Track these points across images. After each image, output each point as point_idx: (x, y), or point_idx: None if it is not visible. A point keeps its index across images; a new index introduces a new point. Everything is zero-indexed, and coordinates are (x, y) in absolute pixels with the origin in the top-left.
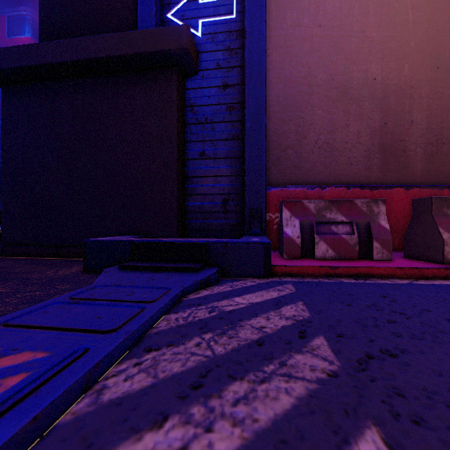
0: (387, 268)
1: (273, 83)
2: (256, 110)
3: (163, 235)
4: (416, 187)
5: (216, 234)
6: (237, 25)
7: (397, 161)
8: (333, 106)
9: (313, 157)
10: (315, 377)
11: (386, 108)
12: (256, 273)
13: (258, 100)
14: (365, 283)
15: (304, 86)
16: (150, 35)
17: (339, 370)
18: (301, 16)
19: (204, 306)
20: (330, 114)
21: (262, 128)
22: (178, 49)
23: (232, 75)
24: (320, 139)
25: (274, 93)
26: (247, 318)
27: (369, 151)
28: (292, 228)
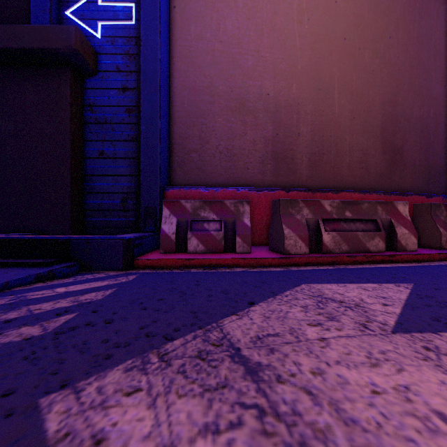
0: (233, 259)
1: (179, 90)
2: (151, 114)
3: (56, 232)
4: (295, 190)
5: (115, 231)
6: (136, 32)
7: (287, 167)
8: (232, 115)
9: (215, 160)
10: (9, 341)
11: (278, 121)
12: (116, 267)
13: (153, 105)
14: (205, 272)
15: (206, 95)
16: (37, 31)
17: (41, 335)
18: (204, 30)
19: (15, 296)
20: (229, 123)
21: (157, 132)
22: (66, 49)
23: (131, 79)
24: (221, 145)
25: (179, 100)
26: (38, 303)
27: (263, 158)
28: (169, 225)
